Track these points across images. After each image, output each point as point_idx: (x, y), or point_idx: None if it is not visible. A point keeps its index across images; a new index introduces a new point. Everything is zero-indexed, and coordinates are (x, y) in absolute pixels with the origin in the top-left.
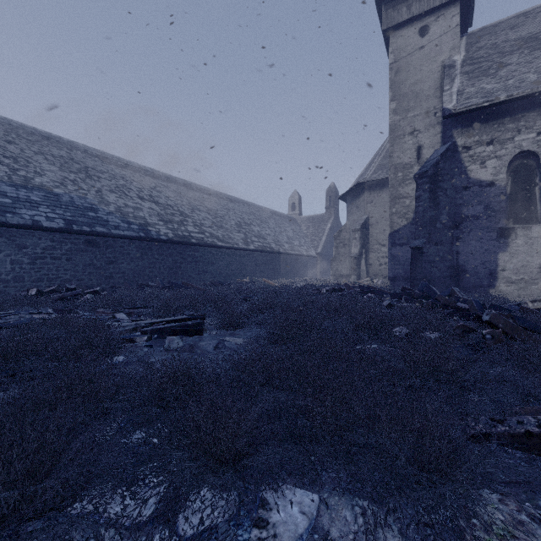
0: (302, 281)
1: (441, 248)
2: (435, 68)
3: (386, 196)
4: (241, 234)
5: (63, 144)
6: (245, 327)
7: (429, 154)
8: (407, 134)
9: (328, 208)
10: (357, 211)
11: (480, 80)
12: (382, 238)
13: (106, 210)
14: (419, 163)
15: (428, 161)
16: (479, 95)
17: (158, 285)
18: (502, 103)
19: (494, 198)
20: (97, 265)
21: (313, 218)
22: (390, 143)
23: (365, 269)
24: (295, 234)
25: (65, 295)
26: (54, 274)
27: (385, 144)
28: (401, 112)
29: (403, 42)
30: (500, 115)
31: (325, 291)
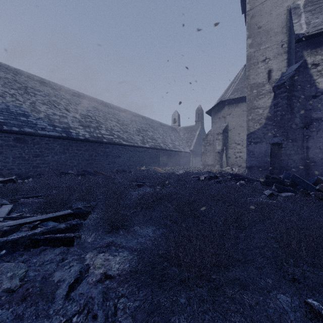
0: (181, 168)
1: (295, 144)
2: (282, 12)
3: (240, 110)
4: (140, 137)
5: (11, 70)
6: (130, 230)
7: (277, 75)
8: (260, 62)
9: (197, 121)
10: (219, 121)
11: None
12: (237, 139)
13: (36, 116)
14: (270, 82)
15: (284, 75)
16: None
17: (74, 172)
18: None
19: None
20: (26, 157)
21: (187, 128)
22: (247, 68)
23: (225, 160)
24: (176, 138)
25: None
26: None
27: (238, 75)
28: (255, 45)
29: None
30: None
31: (203, 178)
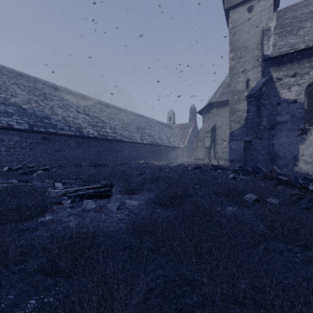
0: (175, 162)
1: (263, 141)
2: (258, 32)
3: (226, 111)
4: (139, 134)
5: (31, 79)
6: (139, 193)
7: (254, 84)
8: (240, 72)
9: (190, 119)
10: (209, 120)
11: (287, 37)
12: (224, 136)
13: (55, 119)
14: (248, 90)
15: (255, 87)
16: (287, 46)
17: (87, 164)
18: (302, 50)
19: (296, 110)
20: (49, 152)
21: (181, 125)
22: (229, 78)
23: (213, 155)
24: (171, 134)
25: (26, 171)
26: (22, 157)
27: (225, 80)
28: (236, 58)
29: (238, 16)
30: (300, 58)
31: (190, 168)
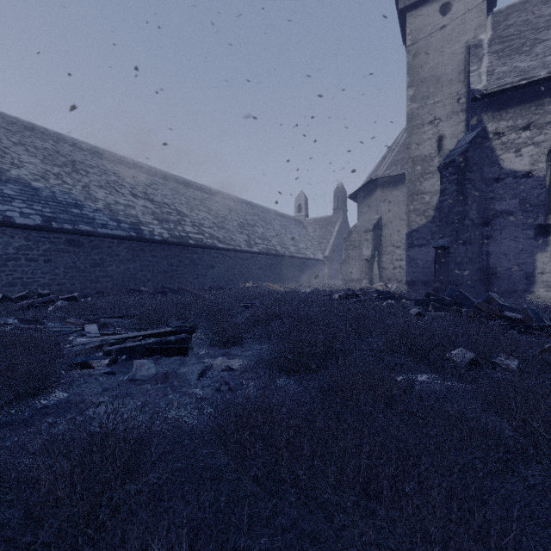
0: (309, 285)
1: (470, 248)
2: (458, 50)
3: (401, 194)
4: (244, 236)
5: (49, 136)
6: (243, 344)
7: (452, 144)
8: (427, 124)
9: (336, 209)
10: (369, 211)
11: (512, 59)
12: (396, 240)
13: (92, 207)
14: (440, 155)
15: (455, 149)
16: (513, 74)
17: (150, 290)
18: (541, 81)
19: (531, 190)
20: (81, 267)
21: (320, 220)
22: (407, 133)
23: (378, 273)
24: (301, 237)
25: (35, 302)
26: (29, 277)
27: (398, 138)
28: (419, 99)
29: (422, 22)
30: (538, 95)
31: (337, 297)
